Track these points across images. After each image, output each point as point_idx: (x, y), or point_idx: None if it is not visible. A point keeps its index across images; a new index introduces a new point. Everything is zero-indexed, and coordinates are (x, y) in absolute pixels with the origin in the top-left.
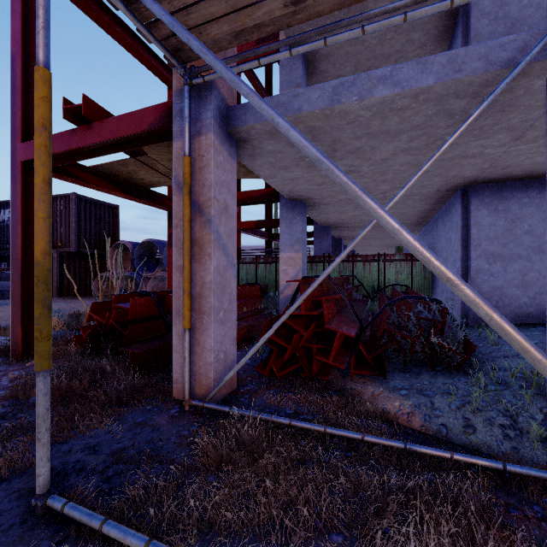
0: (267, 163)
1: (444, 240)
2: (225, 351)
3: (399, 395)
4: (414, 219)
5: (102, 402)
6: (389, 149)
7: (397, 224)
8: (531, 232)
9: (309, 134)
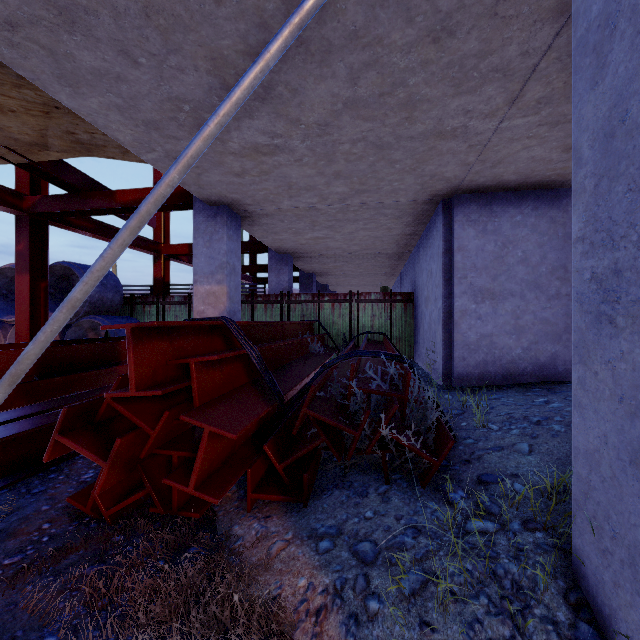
0: (113, 109)
1: (426, 273)
2: None
3: (315, 554)
4: (393, 248)
5: None
6: (323, 97)
7: None
8: (525, 260)
9: (151, 26)
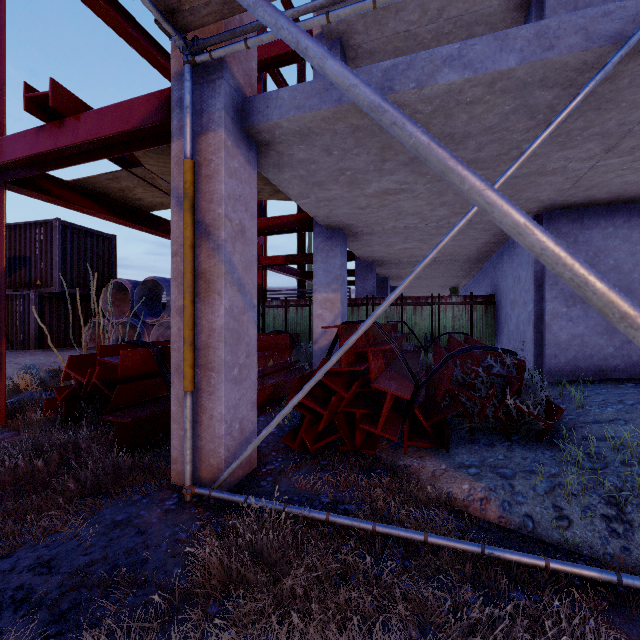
0: (297, 177)
1: (512, 279)
2: (241, 420)
3: (468, 474)
4: (474, 254)
5: (71, 492)
6: None
7: (524, 215)
8: (617, 268)
9: (352, 137)
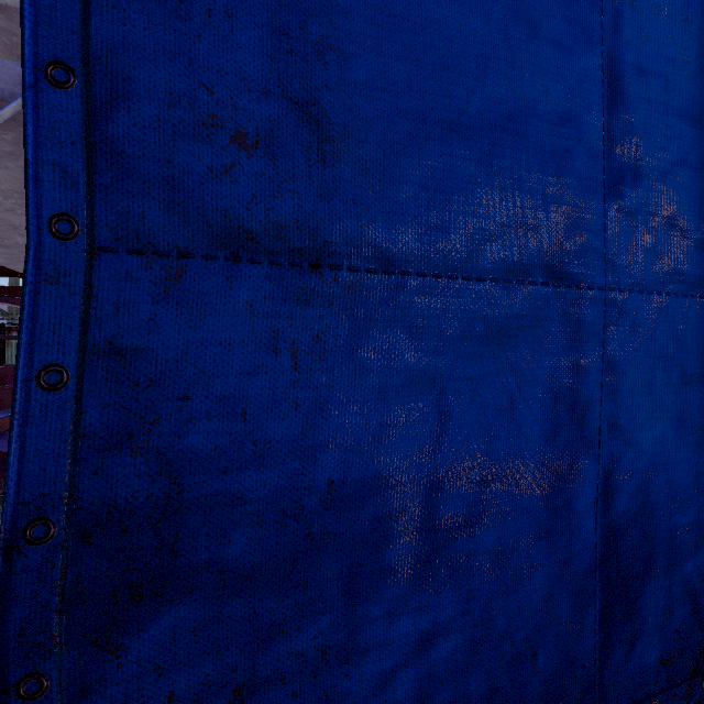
0: None
1: None
2: None
3: None
4: None
5: None
6: (7, 177)
7: None
8: None
9: None
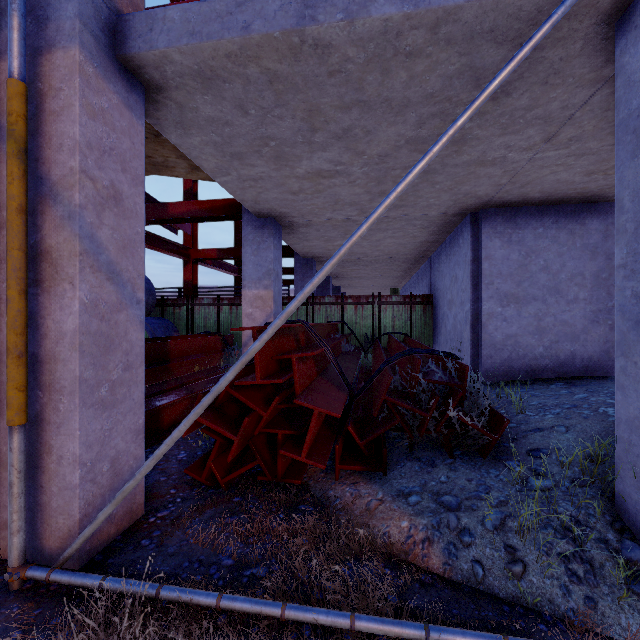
0: (209, 144)
1: (449, 278)
2: (113, 457)
3: (407, 506)
4: (413, 253)
5: None
6: (390, 136)
7: None
8: (546, 268)
9: (270, 89)
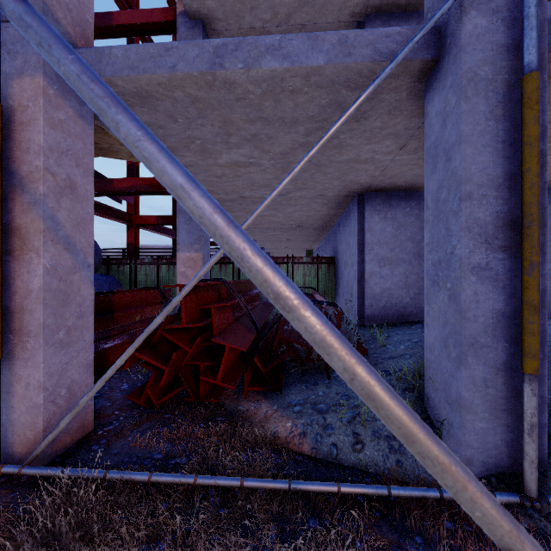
0: None
1: (345, 244)
2: (69, 384)
3: (293, 413)
4: (319, 223)
5: None
6: (287, 141)
7: (182, 175)
8: (412, 238)
9: (193, 107)
